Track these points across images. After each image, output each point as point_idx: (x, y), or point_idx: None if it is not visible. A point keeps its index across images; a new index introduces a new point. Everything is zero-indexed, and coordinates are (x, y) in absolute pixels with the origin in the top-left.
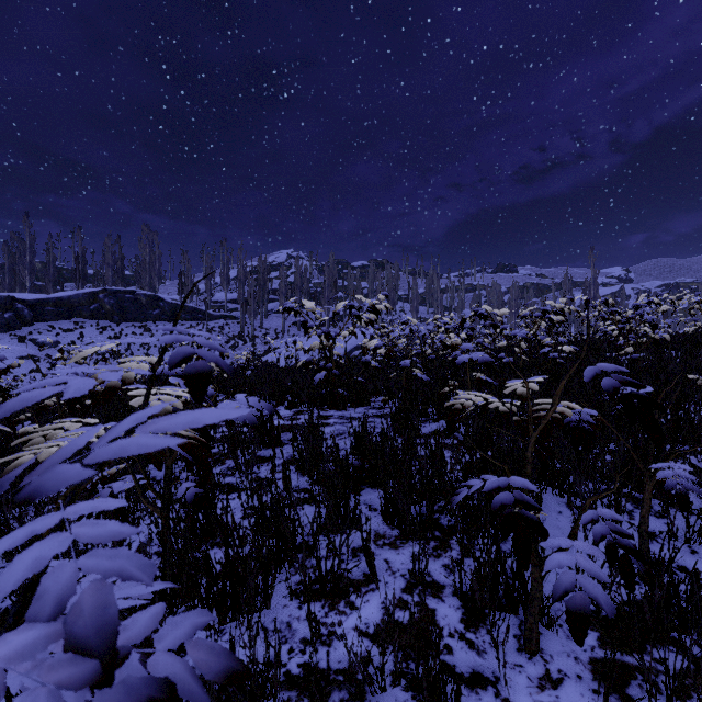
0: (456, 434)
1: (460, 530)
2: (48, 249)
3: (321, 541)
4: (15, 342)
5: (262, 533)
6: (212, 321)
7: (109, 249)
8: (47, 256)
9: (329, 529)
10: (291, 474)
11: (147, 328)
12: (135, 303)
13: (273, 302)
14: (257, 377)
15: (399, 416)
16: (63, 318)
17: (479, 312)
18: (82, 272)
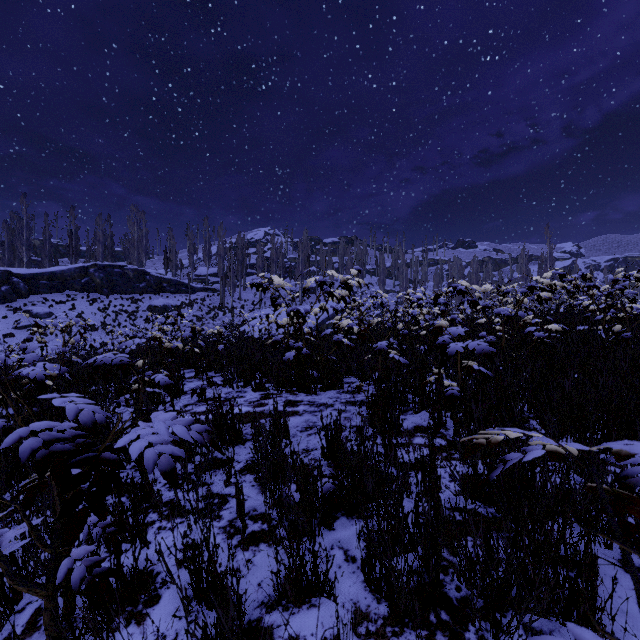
0: (443, 432)
1: (480, 617)
2: (45, 227)
3: (279, 620)
4: (11, 313)
5: (198, 601)
6: (194, 294)
7: (99, 227)
8: (44, 233)
9: (290, 596)
10: (249, 488)
11: (134, 300)
12: (123, 277)
13: (251, 275)
14: (228, 352)
15: (376, 406)
16: (56, 291)
17: (459, 287)
18: (75, 248)
